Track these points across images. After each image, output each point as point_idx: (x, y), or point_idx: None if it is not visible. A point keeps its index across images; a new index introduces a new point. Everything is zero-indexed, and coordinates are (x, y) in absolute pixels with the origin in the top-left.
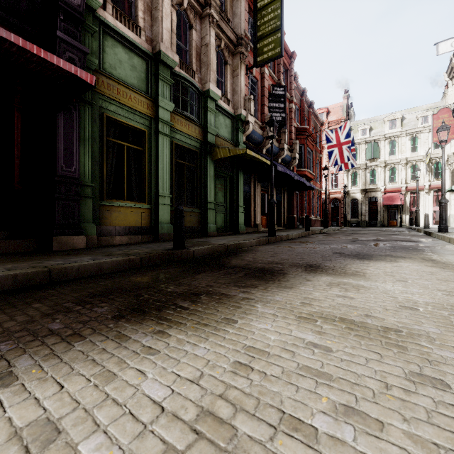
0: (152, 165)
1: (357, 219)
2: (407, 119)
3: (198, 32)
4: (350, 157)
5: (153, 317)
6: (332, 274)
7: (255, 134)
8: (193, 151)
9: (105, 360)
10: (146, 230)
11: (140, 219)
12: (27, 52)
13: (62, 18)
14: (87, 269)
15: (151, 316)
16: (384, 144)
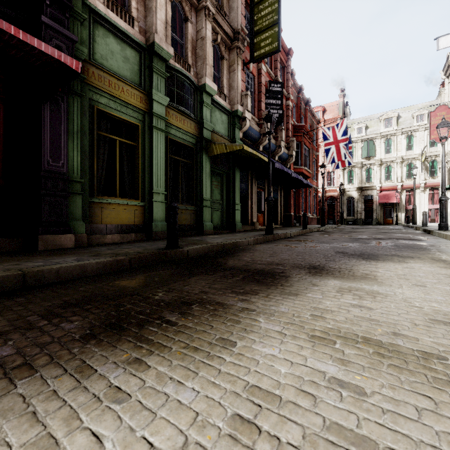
0: (145, 161)
1: (353, 217)
2: (403, 118)
3: (194, 25)
4: (347, 154)
5: (131, 337)
6: (340, 278)
7: (252, 131)
8: (188, 147)
9: (50, 412)
10: (139, 229)
11: (133, 217)
12: (4, 34)
13: (48, 3)
14: (68, 271)
15: (129, 335)
16: (380, 142)
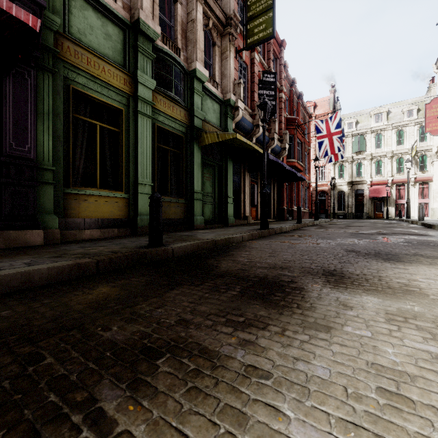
0: (130, 149)
1: (343, 211)
2: (393, 113)
3: (184, 7)
4: (340, 147)
5: None
6: (374, 291)
7: (245, 121)
8: (178, 136)
9: None
10: (123, 223)
11: (115, 210)
12: None
13: None
14: (4, 282)
15: None
16: (371, 137)
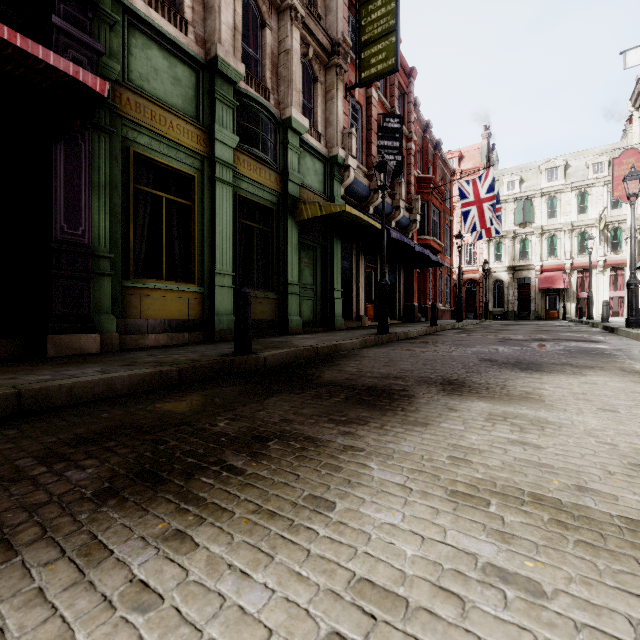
0: (204, 228)
1: (502, 309)
2: (573, 167)
3: (275, 32)
4: (494, 219)
5: (173, 494)
6: (488, 398)
7: (358, 185)
8: (267, 208)
9: (28, 629)
10: (196, 325)
11: (186, 308)
12: None
13: None
14: (87, 389)
15: (169, 490)
16: (541, 202)
